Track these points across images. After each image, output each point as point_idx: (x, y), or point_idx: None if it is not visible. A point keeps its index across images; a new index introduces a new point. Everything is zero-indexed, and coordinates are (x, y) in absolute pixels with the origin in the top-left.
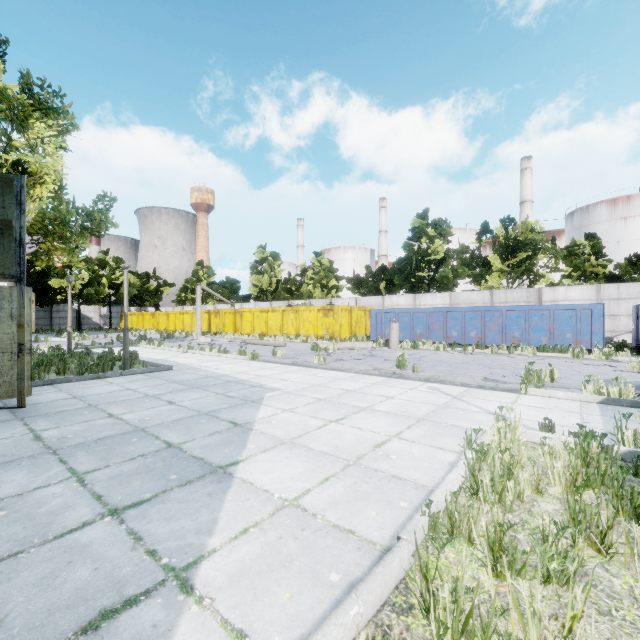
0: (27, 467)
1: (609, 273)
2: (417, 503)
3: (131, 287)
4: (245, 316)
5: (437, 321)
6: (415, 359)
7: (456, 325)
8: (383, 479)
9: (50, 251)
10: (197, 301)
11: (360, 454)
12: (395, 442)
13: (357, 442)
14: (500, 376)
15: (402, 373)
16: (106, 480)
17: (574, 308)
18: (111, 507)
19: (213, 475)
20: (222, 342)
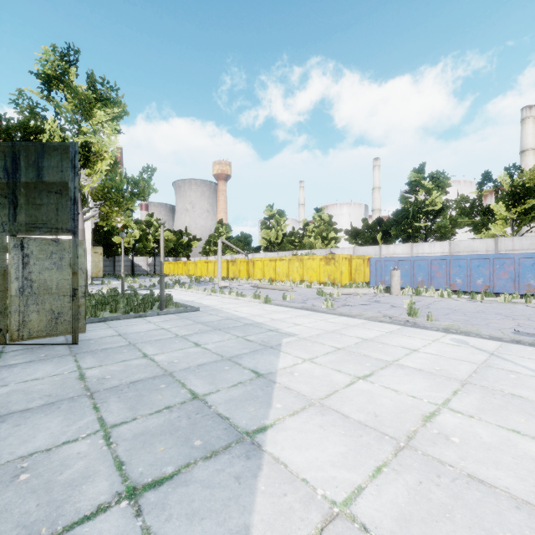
0: (64, 412)
1: None
2: None
3: (169, 242)
4: (257, 264)
5: (439, 269)
6: (423, 306)
7: (460, 273)
8: (458, 480)
9: (108, 213)
10: (218, 252)
11: (409, 430)
12: (447, 415)
13: (398, 411)
14: (532, 329)
15: (415, 321)
16: (130, 439)
17: None
18: (130, 483)
19: (240, 445)
20: (238, 286)
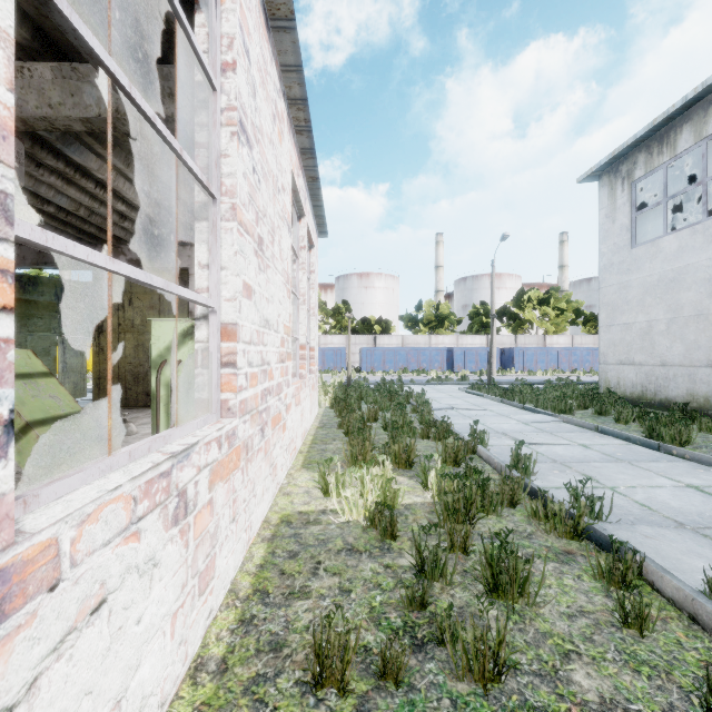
0: None
1: (354, 327)
2: None
3: None
4: None
5: None
6: None
7: None
8: None
9: None
10: None
11: None
12: None
13: None
14: None
15: None
16: None
17: (334, 349)
18: None
19: None
20: None
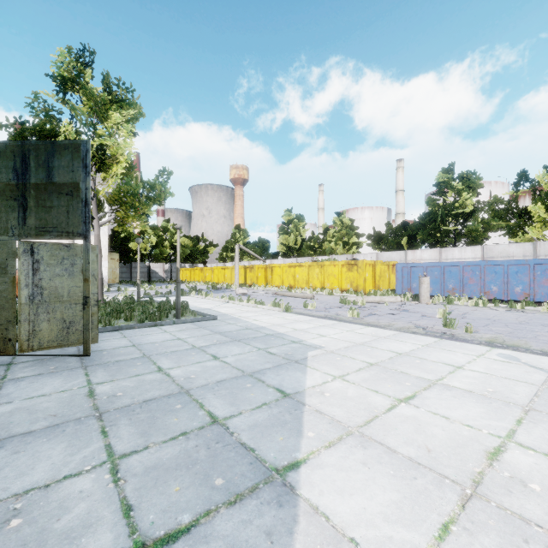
0: (69, 437)
1: None
2: None
3: (186, 248)
4: (275, 271)
5: (472, 275)
6: (458, 316)
7: (496, 279)
8: None
9: (124, 218)
10: (235, 258)
11: (473, 472)
12: (517, 452)
13: (455, 444)
14: None
15: (452, 333)
16: (141, 474)
17: None
18: (138, 537)
19: (269, 487)
20: (256, 293)
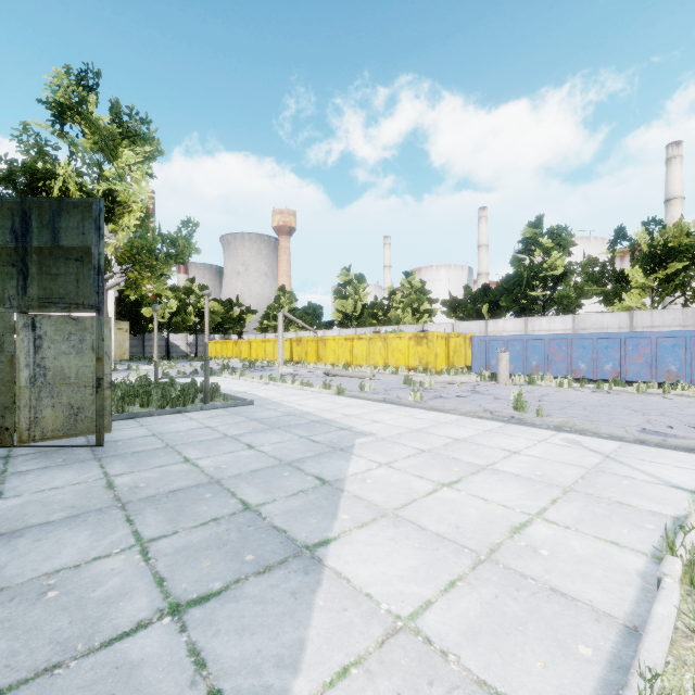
0: (92, 525)
1: None
2: (608, 651)
3: (215, 315)
4: (328, 344)
5: (558, 350)
6: (535, 398)
7: (585, 356)
8: (538, 594)
9: (138, 280)
10: (279, 328)
11: (493, 543)
12: (540, 526)
13: (484, 521)
14: (663, 426)
15: (522, 417)
16: (172, 554)
17: None
18: (173, 600)
19: (298, 560)
20: (304, 373)
